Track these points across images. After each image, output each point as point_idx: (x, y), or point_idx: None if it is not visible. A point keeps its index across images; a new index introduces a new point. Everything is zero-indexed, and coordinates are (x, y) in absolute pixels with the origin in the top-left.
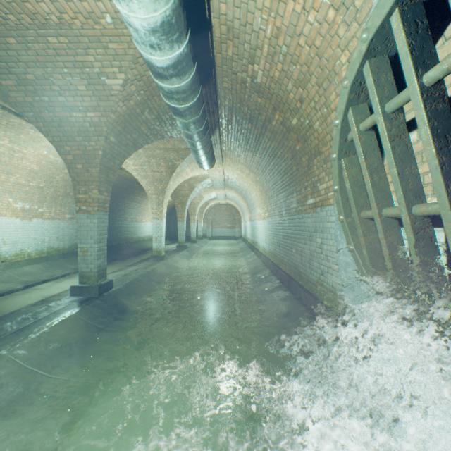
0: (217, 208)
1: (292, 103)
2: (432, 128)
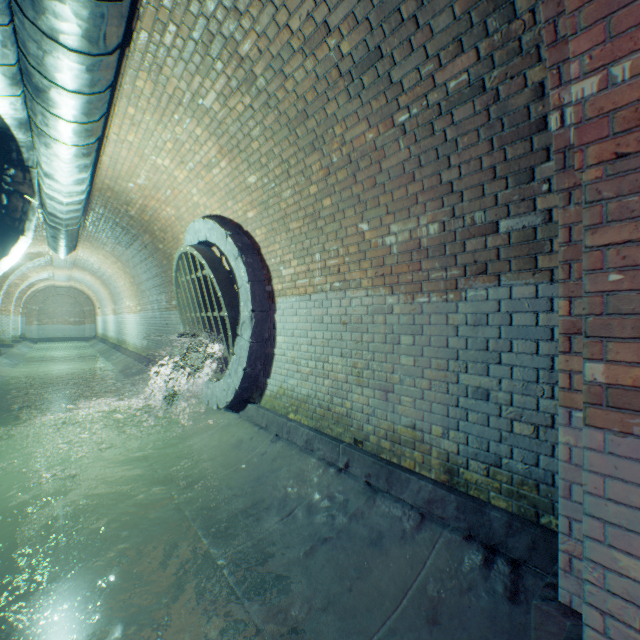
0: (50, 292)
1: (159, 237)
2: (195, 291)
